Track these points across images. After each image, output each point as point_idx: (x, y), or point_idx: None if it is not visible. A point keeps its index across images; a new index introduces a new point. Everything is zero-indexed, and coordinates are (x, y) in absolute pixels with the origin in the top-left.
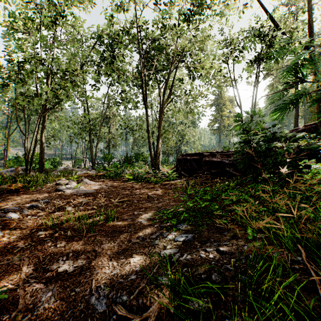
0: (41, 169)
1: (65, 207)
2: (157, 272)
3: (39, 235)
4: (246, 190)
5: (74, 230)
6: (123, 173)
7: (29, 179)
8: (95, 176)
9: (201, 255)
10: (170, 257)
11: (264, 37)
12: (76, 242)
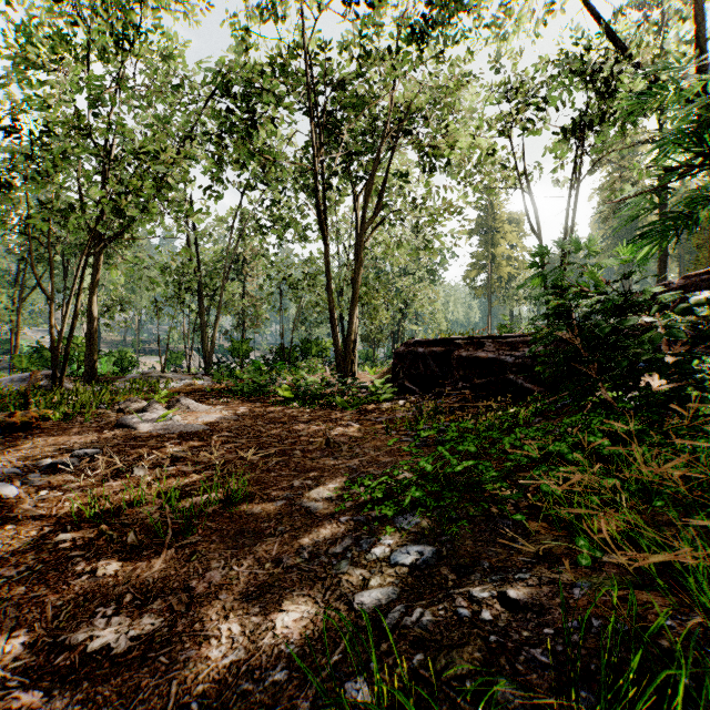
0: (90, 376)
1: (132, 467)
2: (344, 662)
3: (58, 543)
4: (560, 429)
5: (145, 529)
6: (272, 384)
7: (58, 400)
8: (209, 391)
9: (460, 612)
10: (378, 615)
11: (593, 76)
12: (146, 561)
